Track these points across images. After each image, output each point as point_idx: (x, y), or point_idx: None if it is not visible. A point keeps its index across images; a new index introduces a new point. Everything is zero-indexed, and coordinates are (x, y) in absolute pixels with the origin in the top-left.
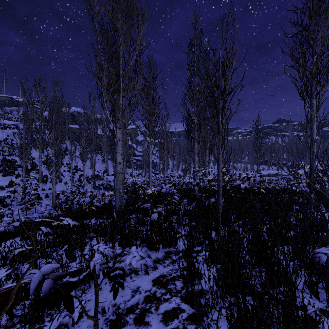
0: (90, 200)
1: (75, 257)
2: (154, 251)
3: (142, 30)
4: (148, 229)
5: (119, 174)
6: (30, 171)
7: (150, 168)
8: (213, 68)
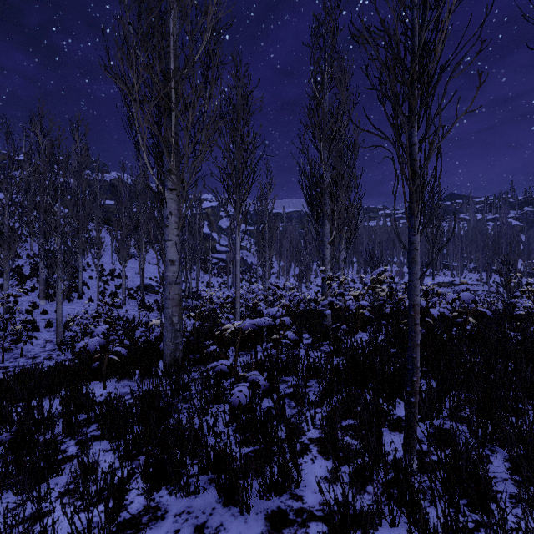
0: (101, 344)
1: None
2: (237, 510)
3: None
4: (225, 420)
5: (170, 285)
6: (27, 278)
7: (238, 273)
8: None
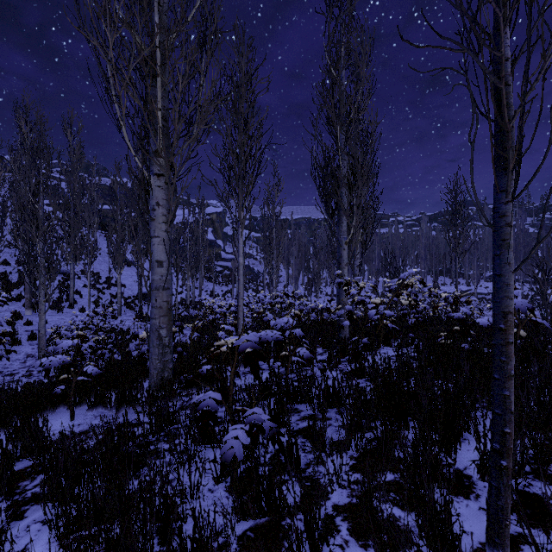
0: (64, 364)
1: None
2: None
3: None
4: (216, 473)
5: (157, 291)
6: (14, 286)
7: (241, 279)
8: None
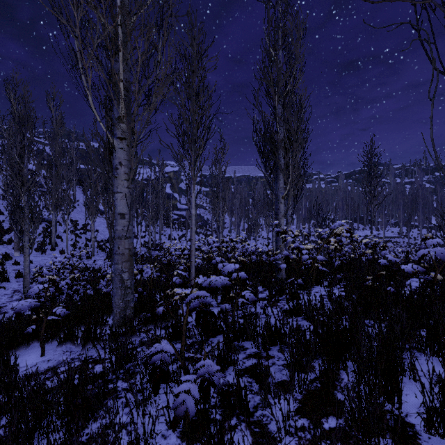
0: (33, 307)
1: None
2: None
3: None
4: (169, 418)
5: (119, 239)
6: (6, 232)
7: (193, 227)
8: None
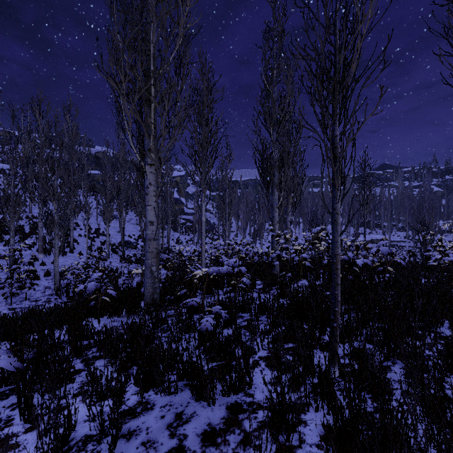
0: (97, 287)
1: (36, 419)
2: (206, 403)
3: (189, 1)
4: (195, 344)
5: (149, 241)
6: (27, 236)
7: (203, 232)
8: (326, 24)
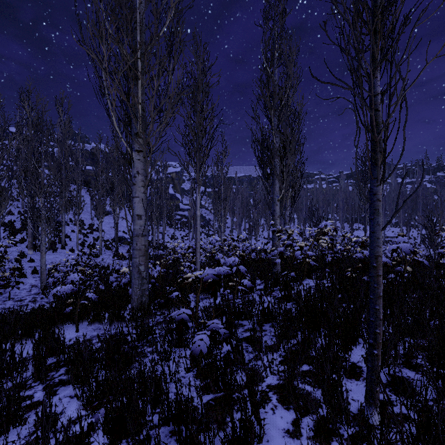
0: (73, 291)
1: None
2: None
3: None
4: (187, 365)
5: (137, 237)
6: (18, 231)
7: (198, 227)
8: None
